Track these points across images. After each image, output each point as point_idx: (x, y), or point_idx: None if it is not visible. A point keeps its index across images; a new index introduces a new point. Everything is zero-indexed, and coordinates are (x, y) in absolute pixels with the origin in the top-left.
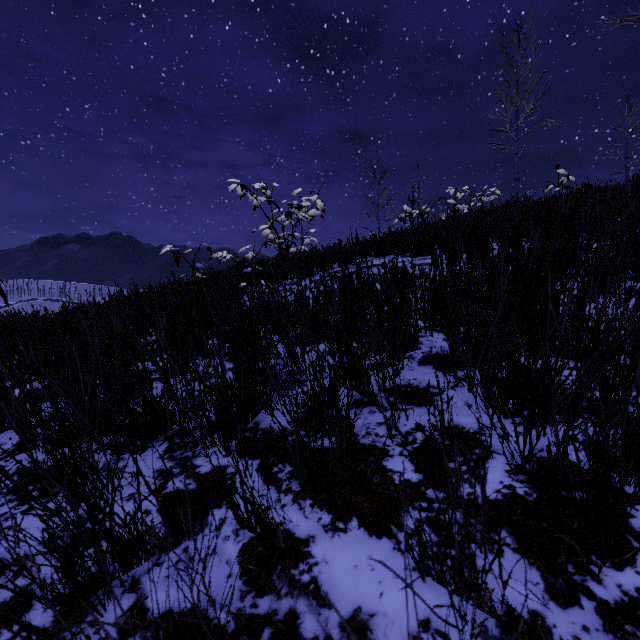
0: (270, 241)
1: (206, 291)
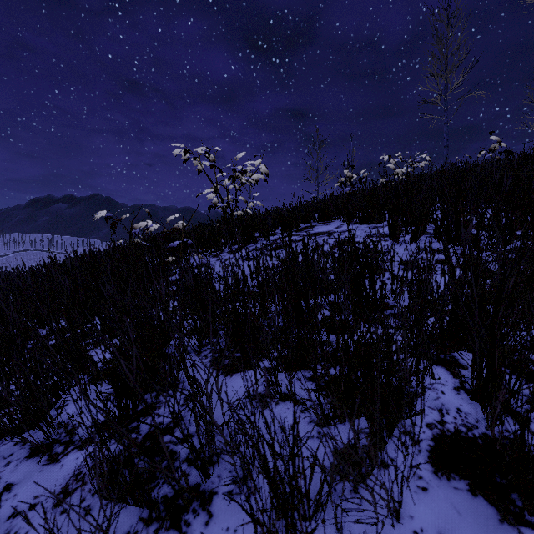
0: (215, 205)
1: (132, 265)
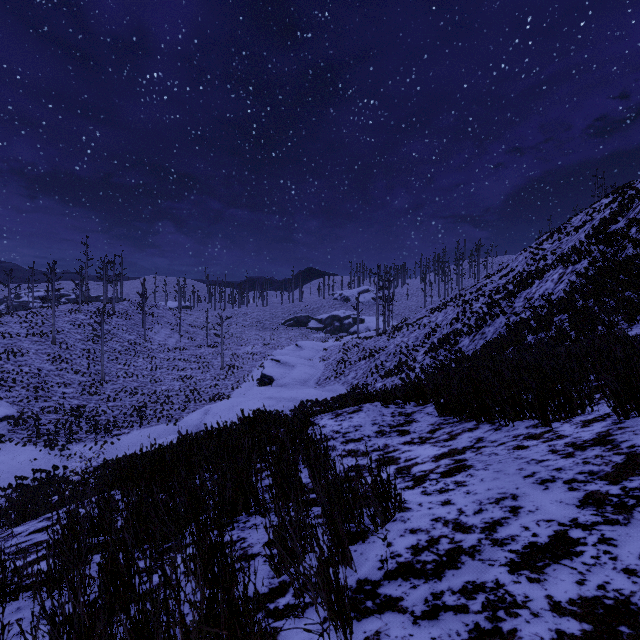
0: None
1: None
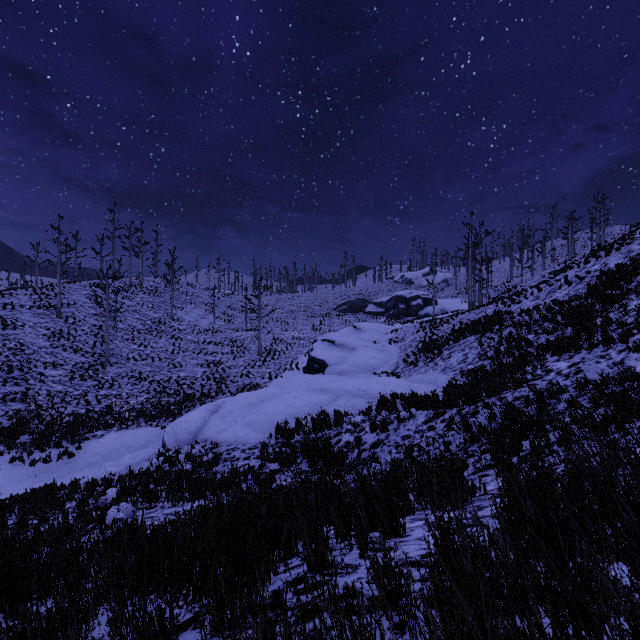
0: None
1: None
